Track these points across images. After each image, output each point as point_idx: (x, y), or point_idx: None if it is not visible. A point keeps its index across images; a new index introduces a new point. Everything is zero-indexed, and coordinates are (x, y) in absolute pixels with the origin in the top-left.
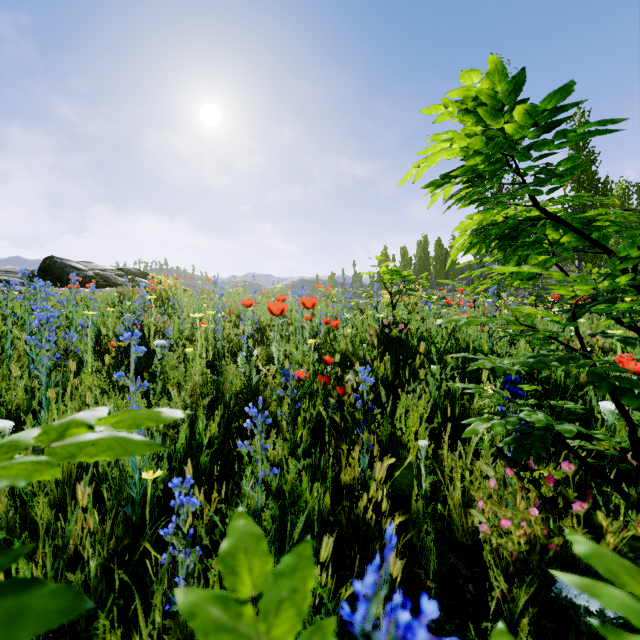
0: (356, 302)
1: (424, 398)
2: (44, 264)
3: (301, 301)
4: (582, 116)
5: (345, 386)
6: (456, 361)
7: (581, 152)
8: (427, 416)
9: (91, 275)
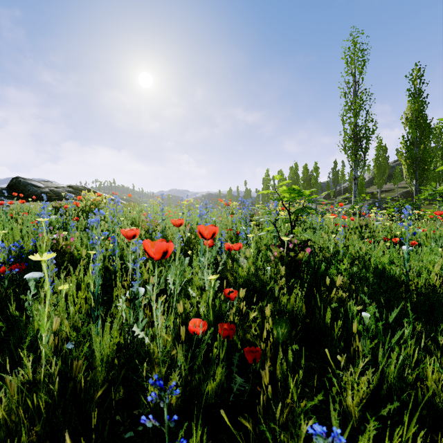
0: (257, 220)
1: (369, 373)
2: (11, 183)
3: (198, 230)
4: (418, 72)
5: (256, 351)
6: (373, 291)
7: (418, 98)
8: (371, 396)
9: (46, 191)
